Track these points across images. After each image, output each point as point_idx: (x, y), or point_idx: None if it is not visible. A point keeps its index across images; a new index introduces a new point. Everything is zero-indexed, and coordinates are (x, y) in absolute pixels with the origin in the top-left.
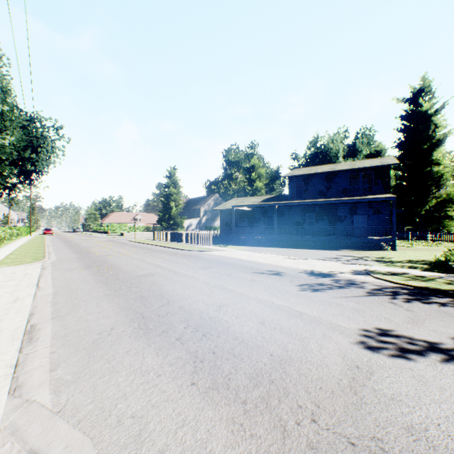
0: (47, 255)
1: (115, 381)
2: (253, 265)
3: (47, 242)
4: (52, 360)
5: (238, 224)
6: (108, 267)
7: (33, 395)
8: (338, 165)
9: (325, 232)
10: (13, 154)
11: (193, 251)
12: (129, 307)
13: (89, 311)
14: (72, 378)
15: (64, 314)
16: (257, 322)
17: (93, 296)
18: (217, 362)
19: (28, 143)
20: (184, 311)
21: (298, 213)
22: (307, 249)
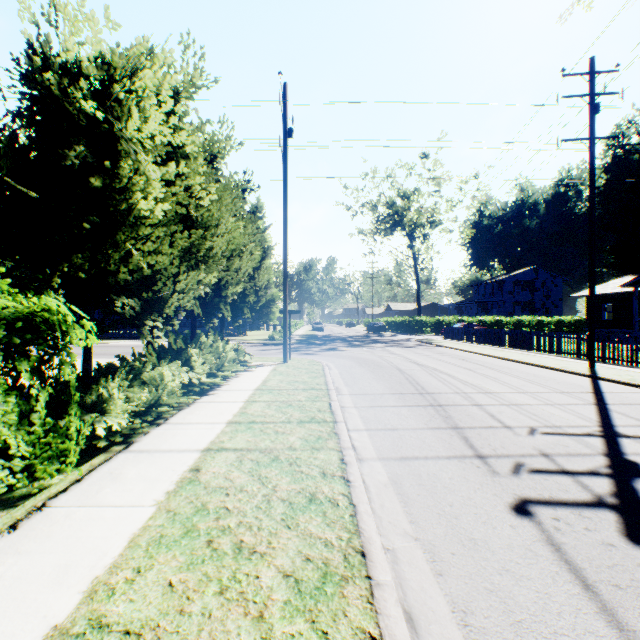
0: None
1: None
2: None
3: None
4: None
5: None
6: None
7: None
8: None
9: None
10: None
11: None
12: None
13: None
14: None
15: None
16: None
17: None
18: None
19: None
20: None
21: None
22: None
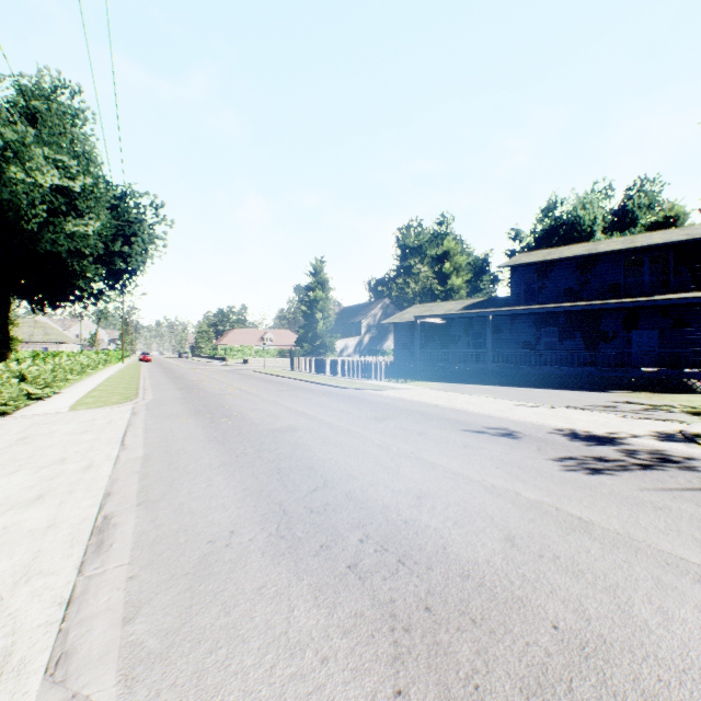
0: (140, 393)
1: (239, 666)
2: (460, 417)
3: (143, 373)
4: (128, 595)
5: (423, 346)
6: (225, 414)
7: (86, 683)
8: (600, 244)
9: (577, 359)
10: (99, 248)
11: (353, 389)
12: (259, 489)
13: (194, 493)
14: (159, 646)
15: (156, 497)
16: (499, 538)
17: (202, 464)
18: (439, 634)
19: (118, 231)
20: (355, 503)
21: (527, 327)
22: (547, 389)
